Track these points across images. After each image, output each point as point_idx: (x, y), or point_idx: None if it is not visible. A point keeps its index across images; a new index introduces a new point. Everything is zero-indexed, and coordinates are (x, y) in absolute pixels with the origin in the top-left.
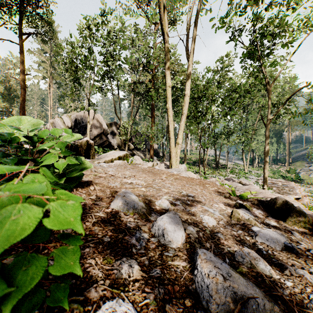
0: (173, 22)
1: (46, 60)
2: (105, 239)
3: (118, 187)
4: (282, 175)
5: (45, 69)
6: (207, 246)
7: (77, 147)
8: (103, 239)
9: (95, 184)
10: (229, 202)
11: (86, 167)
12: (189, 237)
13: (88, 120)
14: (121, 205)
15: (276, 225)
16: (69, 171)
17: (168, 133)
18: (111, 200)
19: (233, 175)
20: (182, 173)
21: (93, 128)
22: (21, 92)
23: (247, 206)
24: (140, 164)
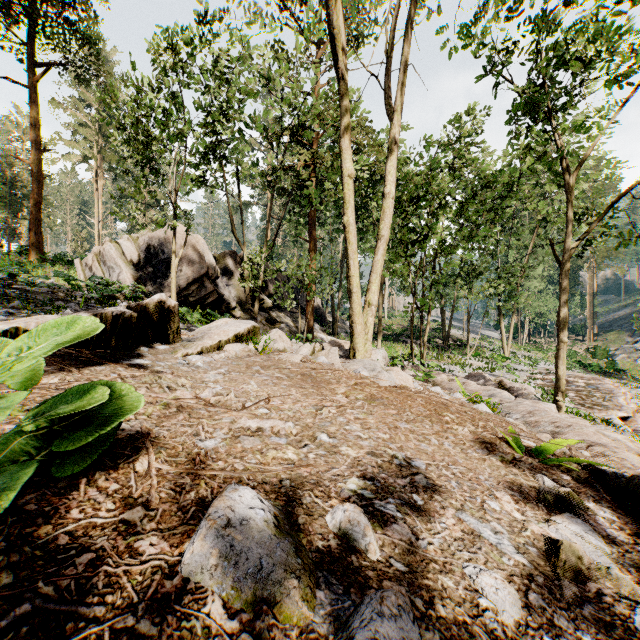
0: (355, 41)
1: (89, 122)
2: None
3: (221, 452)
4: (581, 362)
5: (88, 141)
6: None
7: (130, 324)
8: None
9: (156, 446)
10: (520, 484)
11: (122, 408)
12: None
13: (174, 249)
14: (214, 566)
15: None
16: (67, 425)
17: (347, 280)
18: (191, 524)
19: (480, 363)
20: (381, 377)
21: (185, 266)
22: (33, 188)
23: (572, 497)
24: (284, 349)
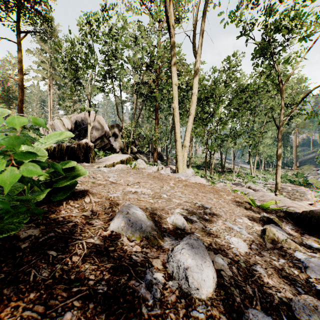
0: (177, 20)
1: (46, 61)
2: (99, 289)
3: (120, 198)
4: (290, 179)
5: (45, 70)
6: (249, 293)
7: (74, 150)
8: (97, 289)
9: (92, 194)
10: (252, 215)
11: (79, 174)
12: (221, 277)
13: (89, 122)
14: (123, 226)
15: (319, 248)
16: (57, 179)
17: (174, 135)
18: (111, 217)
19: (240, 179)
20: (190, 179)
21: (94, 131)
22: (19, 92)
23: (275, 220)
24: (144, 168)
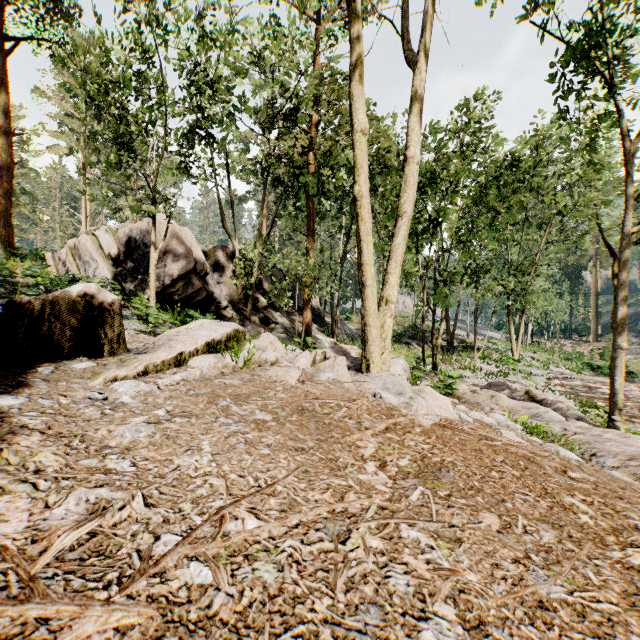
0: None
1: (76, 113)
2: None
3: None
4: (589, 364)
5: (75, 132)
6: None
7: None
8: None
9: None
10: None
11: None
12: None
13: (153, 239)
14: None
15: None
16: None
17: (359, 270)
18: None
19: (490, 366)
20: (417, 408)
21: (169, 261)
22: (3, 174)
23: None
24: (276, 360)
